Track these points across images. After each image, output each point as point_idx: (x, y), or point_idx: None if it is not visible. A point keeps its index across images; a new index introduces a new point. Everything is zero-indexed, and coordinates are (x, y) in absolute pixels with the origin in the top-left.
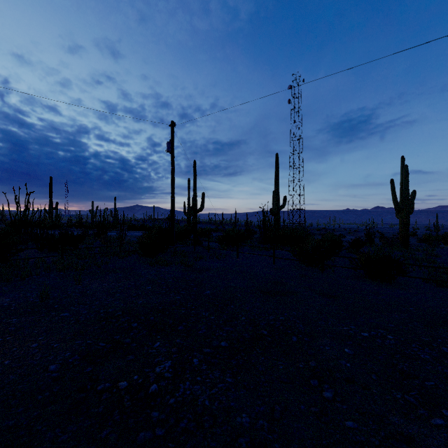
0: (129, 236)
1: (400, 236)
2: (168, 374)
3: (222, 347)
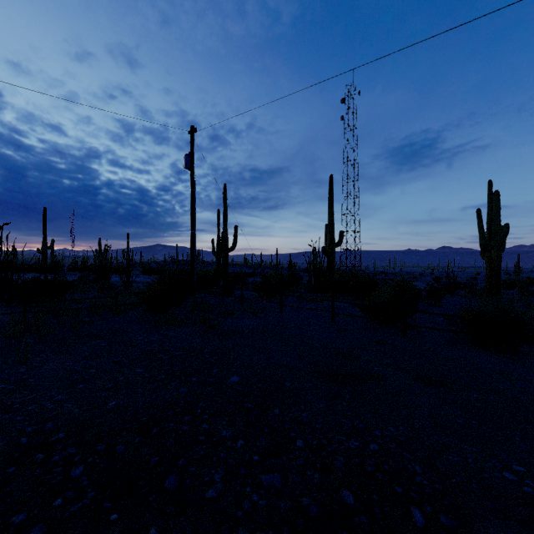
0: (141, 283)
1: (487, 282)
2: None
3: None
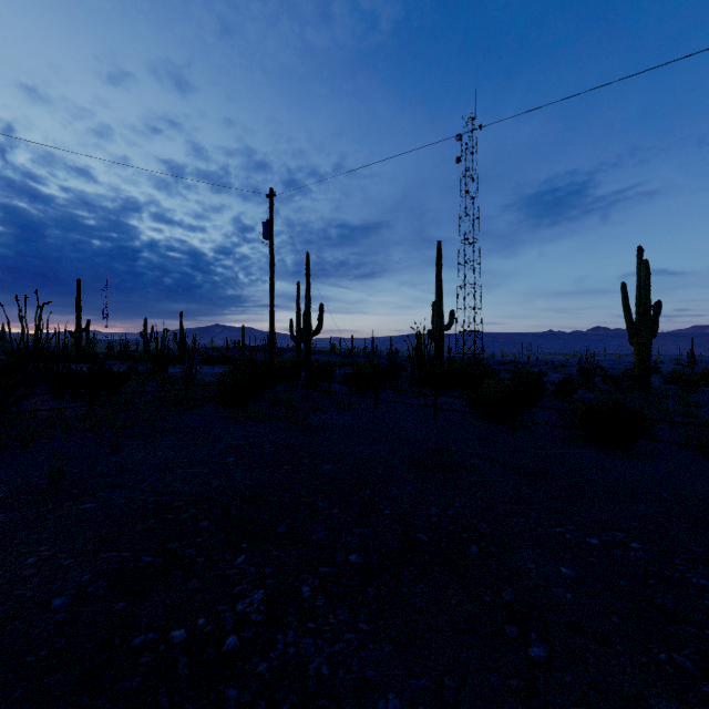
0: (202, 375)
1: (636, 374)
2: (257, 615)
3: (351, 564)
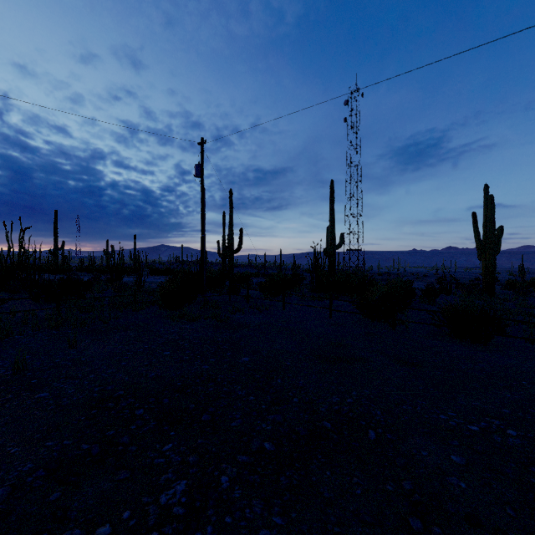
0: (150, 283)
1: (483, 282)
2: (178, 509)
3: (265, 452)
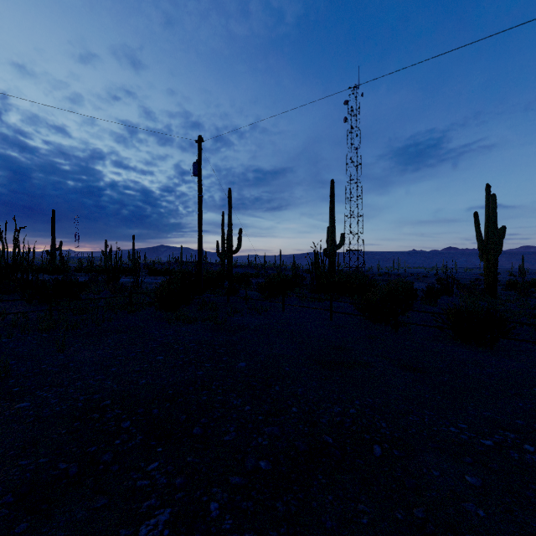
0: (148, 283)
1: (485, 283)
2: None
3: (261, 471)
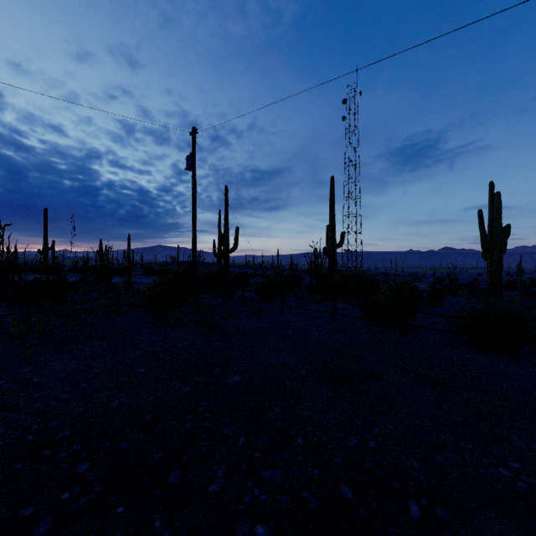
0: (142, 284)
1: (489, 283)
2: None
3: None
